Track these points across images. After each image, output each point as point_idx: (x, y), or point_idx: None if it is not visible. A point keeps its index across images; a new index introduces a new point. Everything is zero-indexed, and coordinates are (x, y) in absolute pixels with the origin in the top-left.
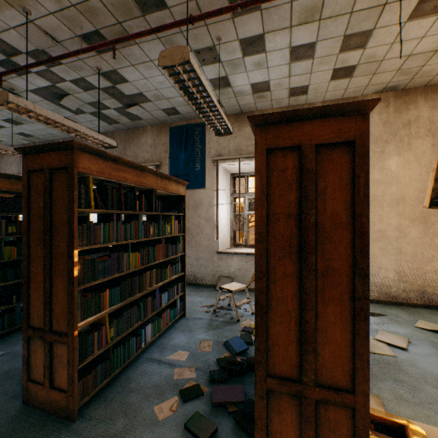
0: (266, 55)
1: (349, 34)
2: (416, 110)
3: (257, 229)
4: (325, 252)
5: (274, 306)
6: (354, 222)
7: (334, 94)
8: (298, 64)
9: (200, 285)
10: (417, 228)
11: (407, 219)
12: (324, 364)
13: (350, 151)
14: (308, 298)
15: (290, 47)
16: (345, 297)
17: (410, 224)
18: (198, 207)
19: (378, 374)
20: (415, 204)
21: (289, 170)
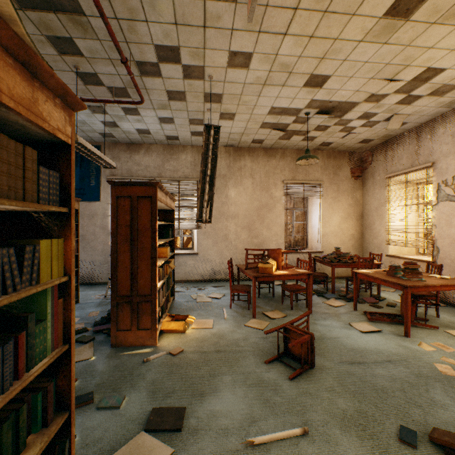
0: (142, 117)
1: (192, 118)
2: (244, 161)
3: (112, 232)
4: (141, 240)
5: (120, 266)
6: (152, 228)
7: (198, 143)
8: (166, 125)
9: (95, 284)
10: (245, 233)
11: (240, 227)
12: (141, 286)
13: (151, 200)
14: (134, 260)
15: (158, 117)
16: (149, 258)
17: (242, 230)
18: (93, 217)
19: (196, 309)
20: (244, 218)
21: (127, 206)
